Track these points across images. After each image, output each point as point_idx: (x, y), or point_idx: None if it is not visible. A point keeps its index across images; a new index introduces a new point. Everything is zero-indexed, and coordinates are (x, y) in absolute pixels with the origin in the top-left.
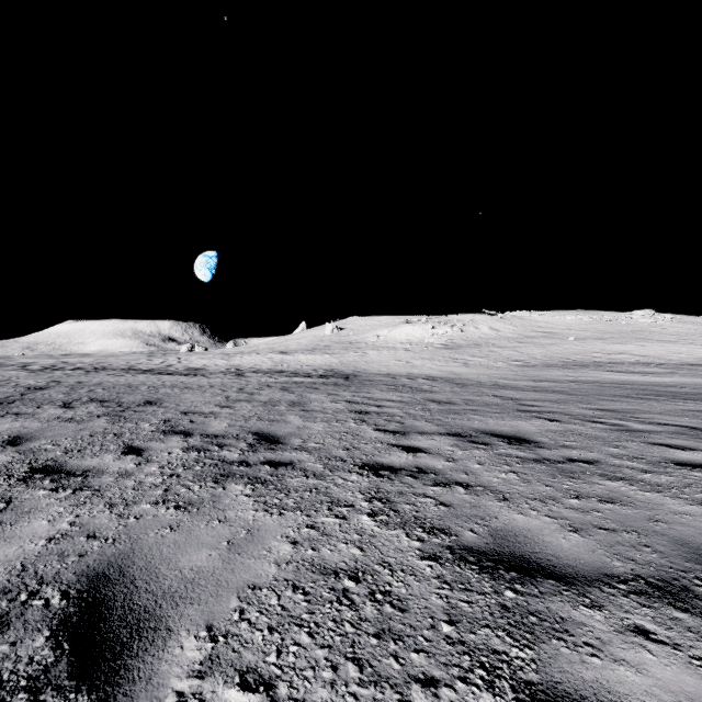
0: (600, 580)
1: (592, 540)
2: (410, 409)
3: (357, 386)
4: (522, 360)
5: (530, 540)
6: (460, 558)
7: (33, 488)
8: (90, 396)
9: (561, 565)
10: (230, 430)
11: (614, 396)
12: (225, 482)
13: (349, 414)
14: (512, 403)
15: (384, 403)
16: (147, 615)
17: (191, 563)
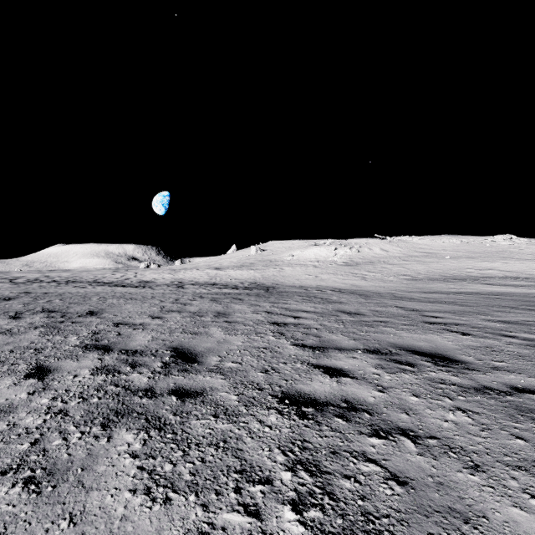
0: None
1: None
2: (325, 321)
3: (275, 297)
4: (409, 274)
5: None
6: None
7: None
8: (44, 306)
9: None
10: (151, 345)
11: (504, 307)
12: (115, 425)
13: (268, 325)
14: (416, 314)
15: (300, 313)
16: None
17: None
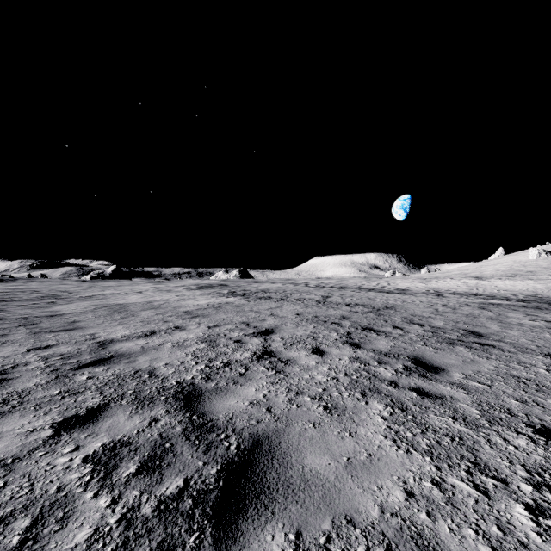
0: None
1: None
2: None
3: None
4: None
5: None
6: None
7: (369, 333)
8: (354, 302)
9: None
10: (446, 326)
11: None
12: (452, 345)
13: (545, 329)
14: None
15: None
16: (439, 367)
17: (448, 361)
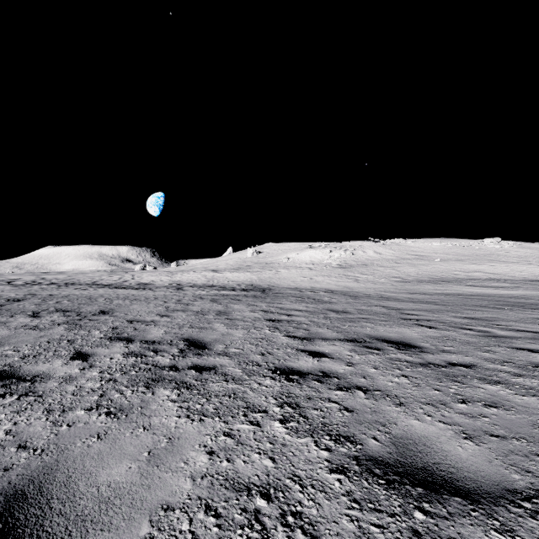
0: (504, 497)
1: (487, 448)
2: (314, 318)
3: (271, 298)
4: (400, 277)
5: (429, 448)
6: (366, 471)
7: None
8: (56, 307)
9: (463, 478)
10: (166, 337)
11: (476, 306)
12: (155, 386)
13: (264, 322)
14: (396, 312)
15: (293, 312)
16: None
17: (110, 477)
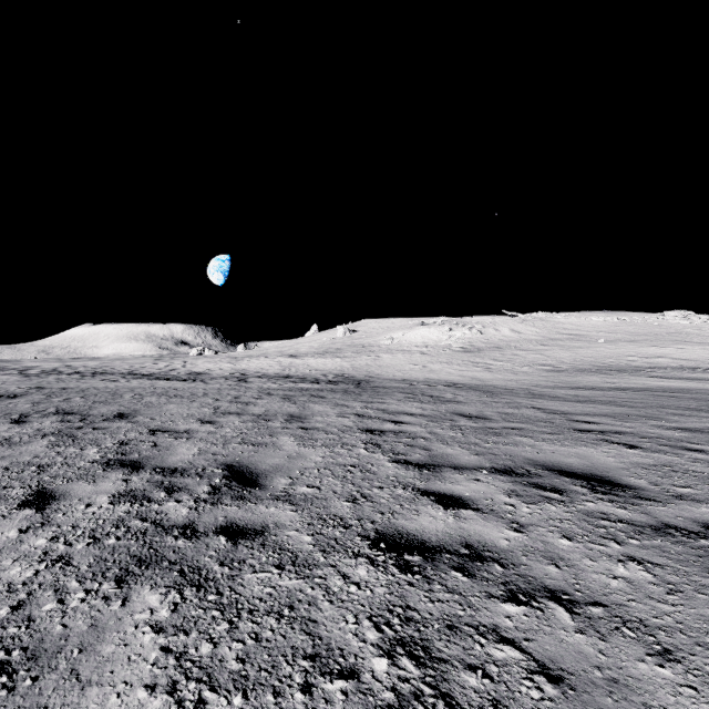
0: None
1: None
2: (436, 427)
3: (369, 394)
4: (550, 364)
5: None
6: None
7: None
8: (59, 406)
9: None
10: (197, 460)
11: (682, 409)
12: (136, 581)
13: (358, 433)
14: (561, 418)
15: (402, 417)
16: None
17: None
